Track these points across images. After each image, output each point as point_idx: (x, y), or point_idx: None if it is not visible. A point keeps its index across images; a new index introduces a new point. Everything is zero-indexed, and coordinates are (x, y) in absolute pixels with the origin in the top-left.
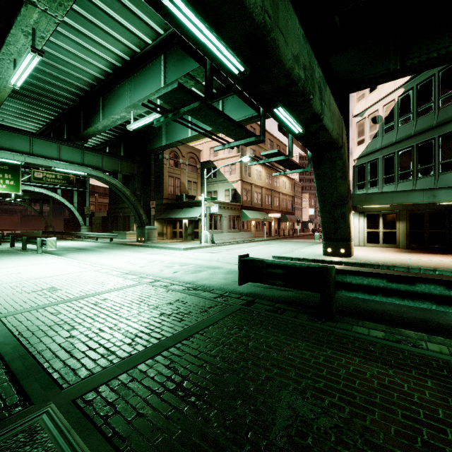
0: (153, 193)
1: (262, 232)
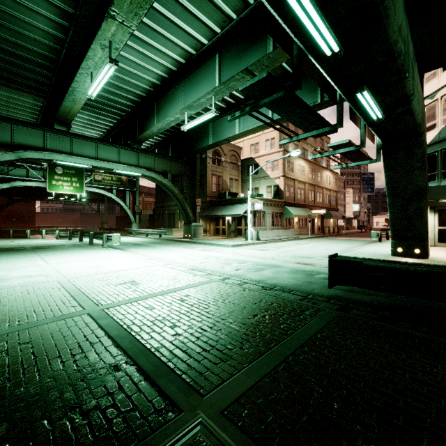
0: (199, 191)
1: (305, 229)
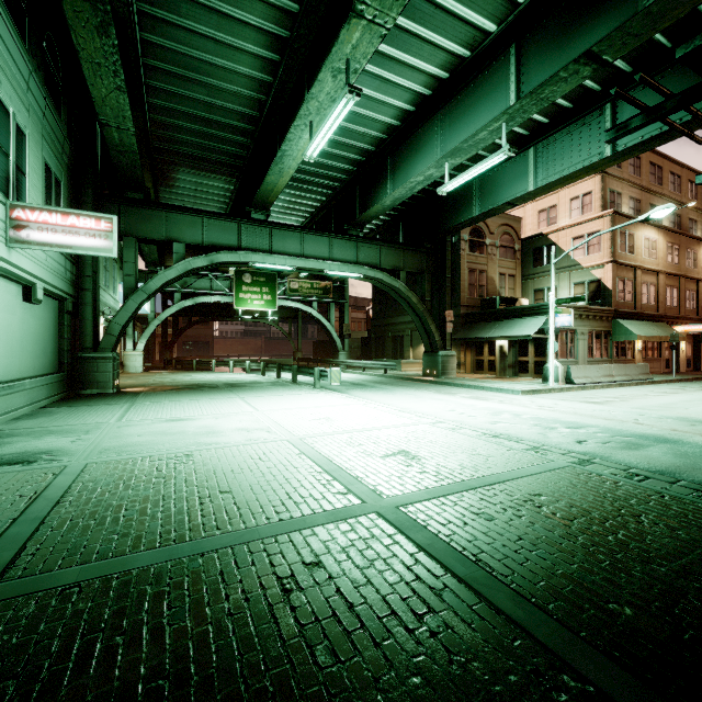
0: (449, 298)
1: (658, 364)
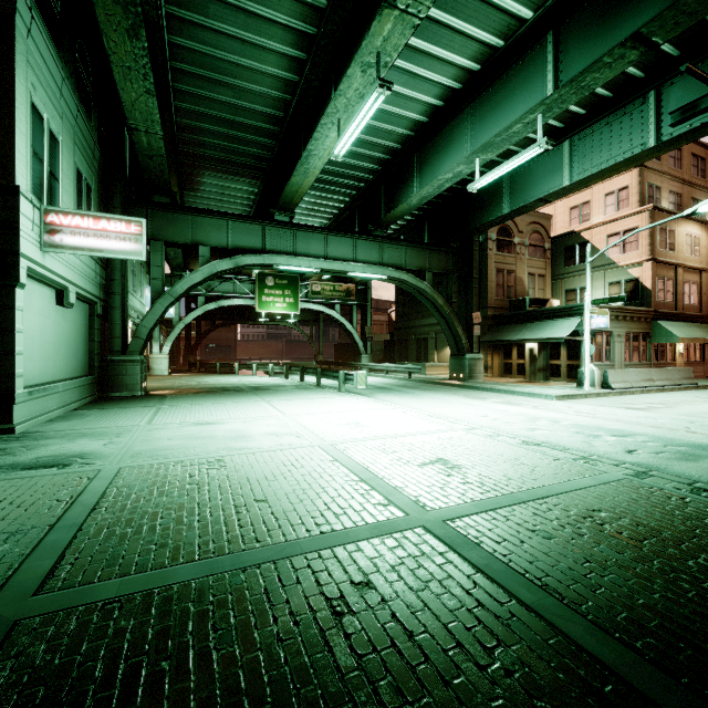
0: (477, 300)
1: (701, 368)
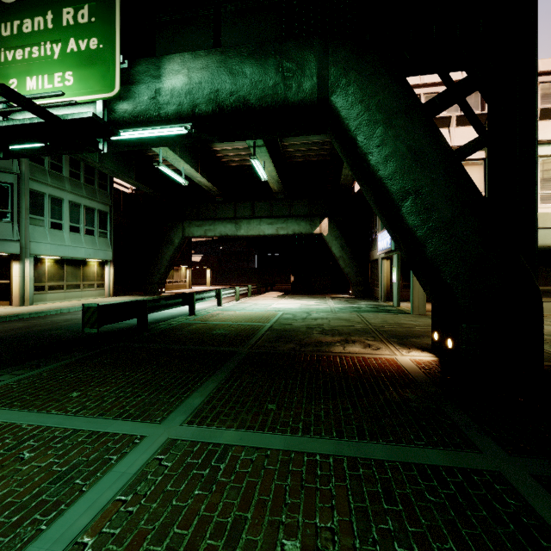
0: None
1: None
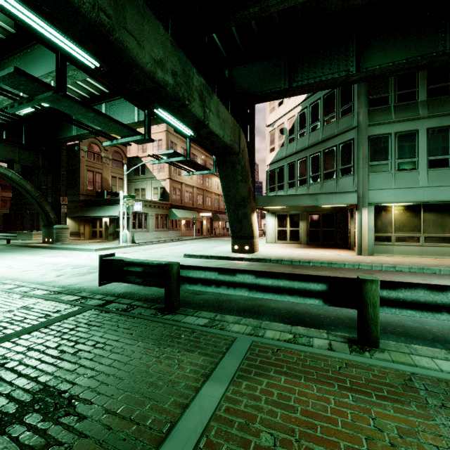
0: (65, 188)
1: (193, 231)
